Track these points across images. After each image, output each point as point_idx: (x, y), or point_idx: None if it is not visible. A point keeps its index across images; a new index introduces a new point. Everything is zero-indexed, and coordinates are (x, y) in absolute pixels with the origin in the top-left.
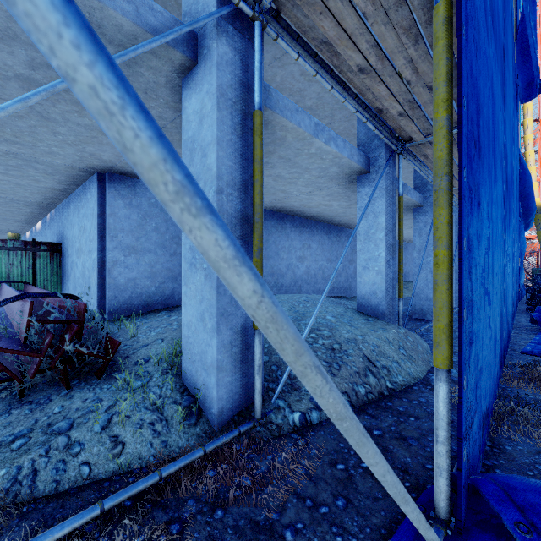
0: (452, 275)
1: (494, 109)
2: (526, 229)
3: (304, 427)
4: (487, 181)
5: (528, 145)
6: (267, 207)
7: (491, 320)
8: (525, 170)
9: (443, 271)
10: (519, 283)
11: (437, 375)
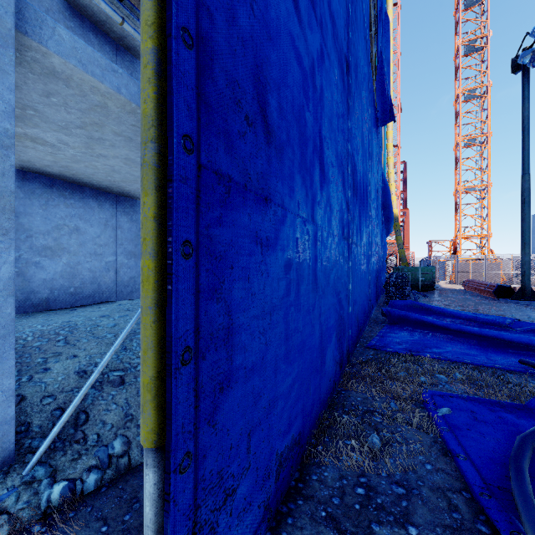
0: (165, 298)
1: (322, 106)
2: (387, 234)
3: (67, 504)
4: (296, 177)
5: (390, 165)
6: (137, 197)
7: (311, 331)
8: (386, 185)
9: (148, 293)
10: (382, 280)
11: (144, 456)
